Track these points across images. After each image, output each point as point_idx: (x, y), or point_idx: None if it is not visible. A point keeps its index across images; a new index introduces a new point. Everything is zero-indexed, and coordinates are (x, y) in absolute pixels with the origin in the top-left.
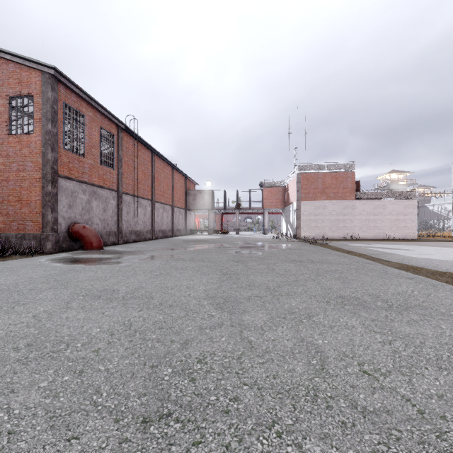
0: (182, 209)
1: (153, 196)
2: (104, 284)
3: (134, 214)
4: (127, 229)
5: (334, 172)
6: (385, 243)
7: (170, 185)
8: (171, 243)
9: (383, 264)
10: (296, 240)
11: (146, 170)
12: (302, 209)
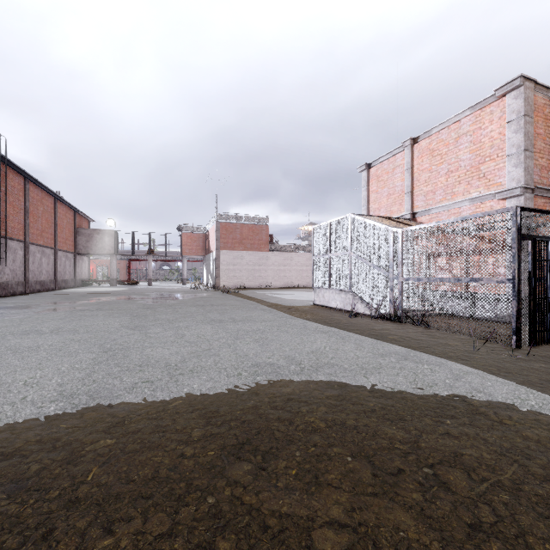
0: (71, 254)
1: (26, 236)
2: (21, 329)
3: (0, 261)
4: None
5: (251, 224)
6: (286, 291)
7: (53, 221)
8: (62, 297)
9: (261, 304)
10: (214, 290)
11: (17, 201)
12: (221, 259)
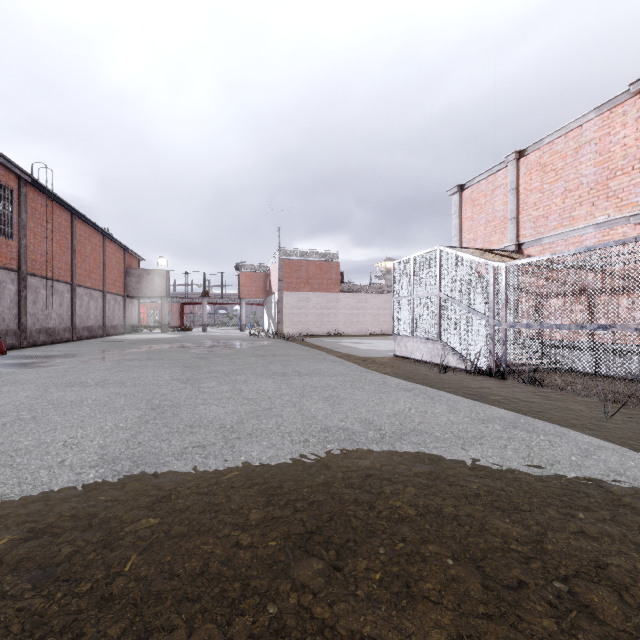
0: (120, 296)
1: (74, 278)
2: (65, 380)
3: (46, 305)
4: (33, 326)
5: (318, 261)
6: (359, 338)
7: (101, 261)
8: (110, 345)
9: (331, 354)
10: (276, 337)
11: (64, 240)
12: (284, 302)
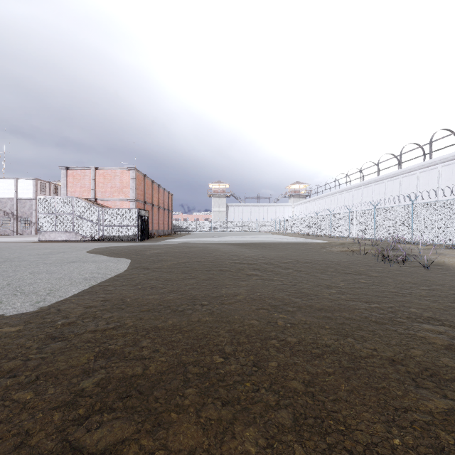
0: None
1: None
2: None
3: None
4: None
5: None
6: None
7: None
8: None
9: None
10: None
11: None
12: None
